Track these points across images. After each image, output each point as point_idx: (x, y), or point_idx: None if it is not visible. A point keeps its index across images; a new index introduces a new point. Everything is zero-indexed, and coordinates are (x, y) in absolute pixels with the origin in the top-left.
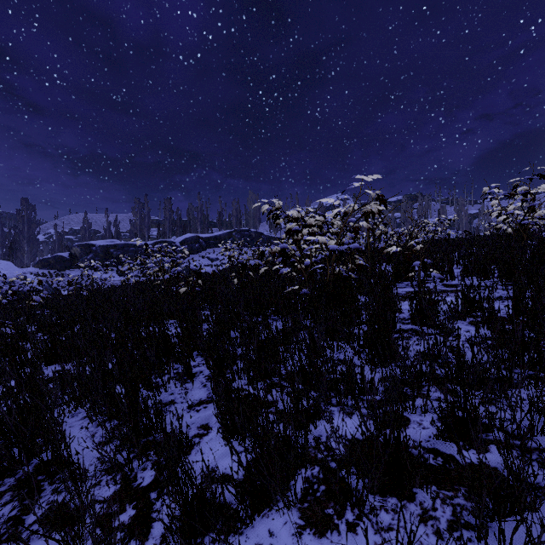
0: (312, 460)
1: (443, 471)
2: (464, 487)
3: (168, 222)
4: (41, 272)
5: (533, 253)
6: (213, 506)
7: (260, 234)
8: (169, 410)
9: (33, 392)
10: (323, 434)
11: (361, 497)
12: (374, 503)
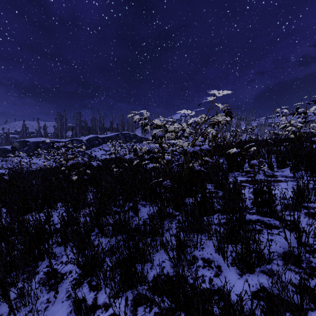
0: None
1: None
2: None
3: (78, 127)
4: None
5: None
6: None
7: (135, 135)
8: None
9: None
10: None
11: None
12: None
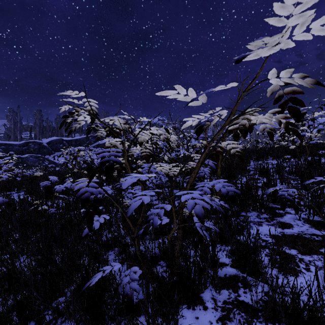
0: None
1: None
2: None
3: (38, 128)
4: None
5: None
6: None
7: None
8: None
9: None
10: None
11: None
12: None
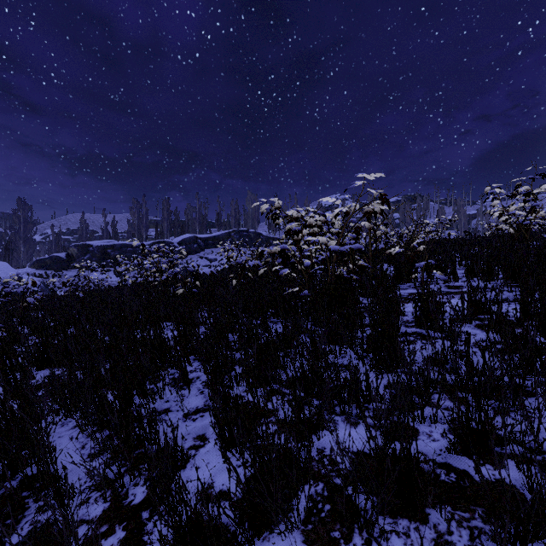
0: (315, 475)
1: (457, 489)
2: (481, 507)
3: (166, 222)
4: (37, 272)
5: (538, 254)
6: (209, 527)
7: (258, 235)
8: (163, 419)
9: (21, 400)
10: (326, 446)
11: (370, 520)
12: (384, 525)
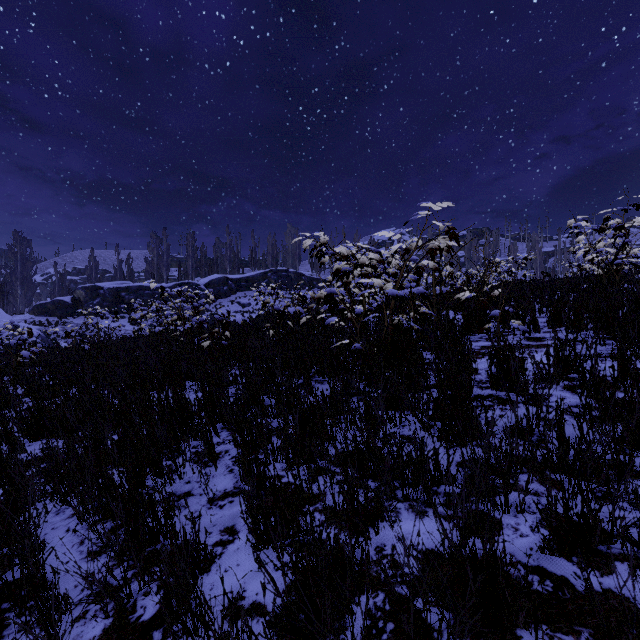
0: (374, 582)
1: (555, 602)
2: (587, 628)
3: (191, 261)
4: (37, 319)
5: (635, 299)
6: None
7: (300, 275)
8: (183, 506)
9: (5, 482)
10: (387, 543)
11: None
12: None
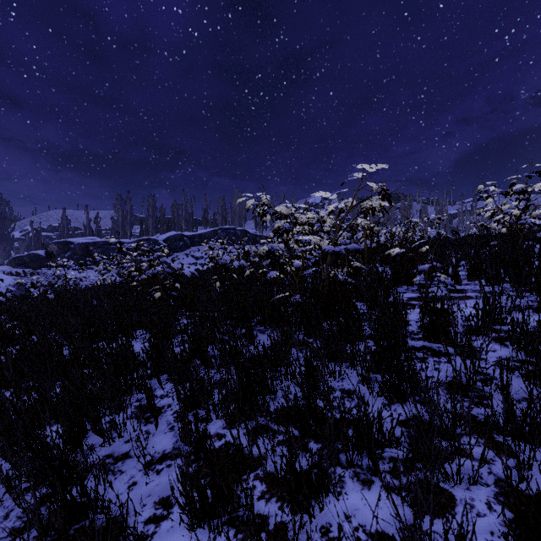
0: None
1: None
2: None
3: (151, 219)
4: (14, 270)
5: None
6: None
7: (245, 232)
8: (119, 470)
9: None
10: (333, 522)
11: None
12: None
